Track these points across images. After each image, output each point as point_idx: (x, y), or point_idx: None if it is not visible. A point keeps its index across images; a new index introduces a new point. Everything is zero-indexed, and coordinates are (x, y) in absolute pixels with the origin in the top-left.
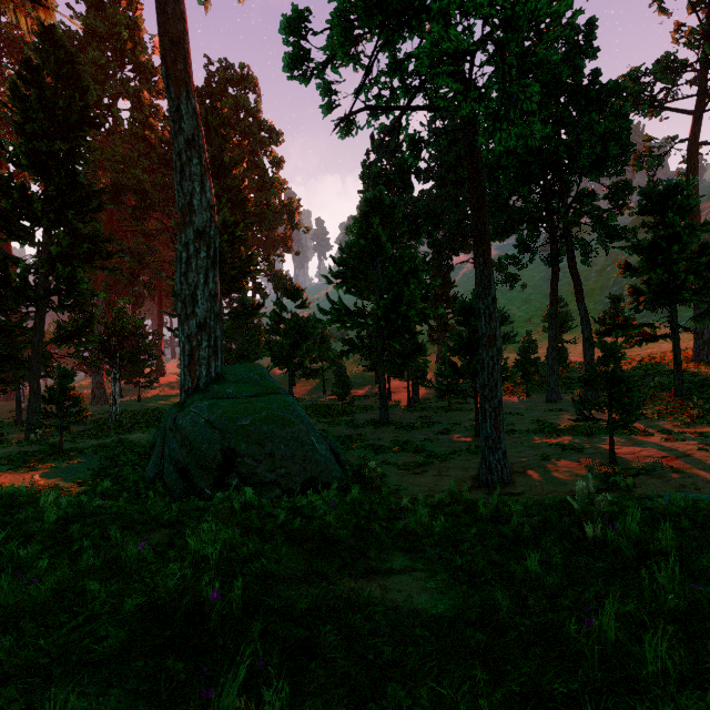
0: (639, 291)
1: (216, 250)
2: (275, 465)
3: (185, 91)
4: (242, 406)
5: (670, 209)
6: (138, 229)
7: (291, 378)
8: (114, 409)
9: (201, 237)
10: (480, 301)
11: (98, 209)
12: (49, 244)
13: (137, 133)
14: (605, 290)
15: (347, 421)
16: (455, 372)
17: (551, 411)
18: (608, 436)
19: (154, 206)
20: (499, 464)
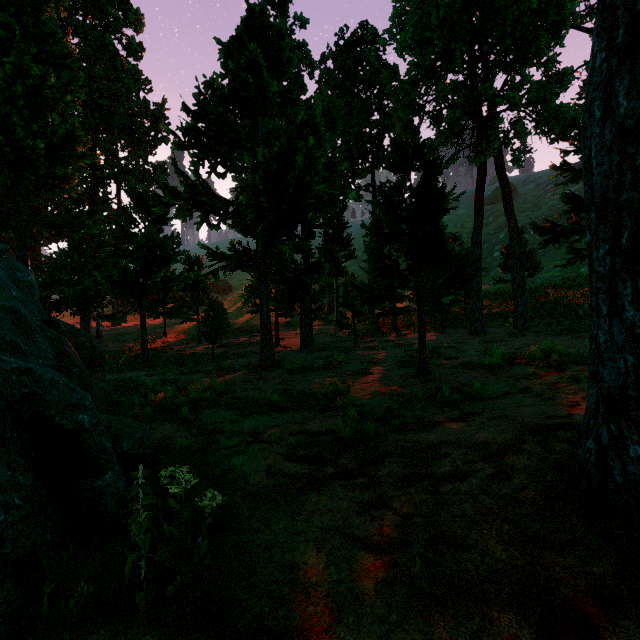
0: (579, 196)
1: None
2: None
3: None
4: None
5: None
6: None
7: (143, 317)
8: None
9: None
10: None
11: None
12: None
13: None
14: None
15: (214, 366)
16: (383, 269)
17: (490, 342)
18: None
19: None
20: None
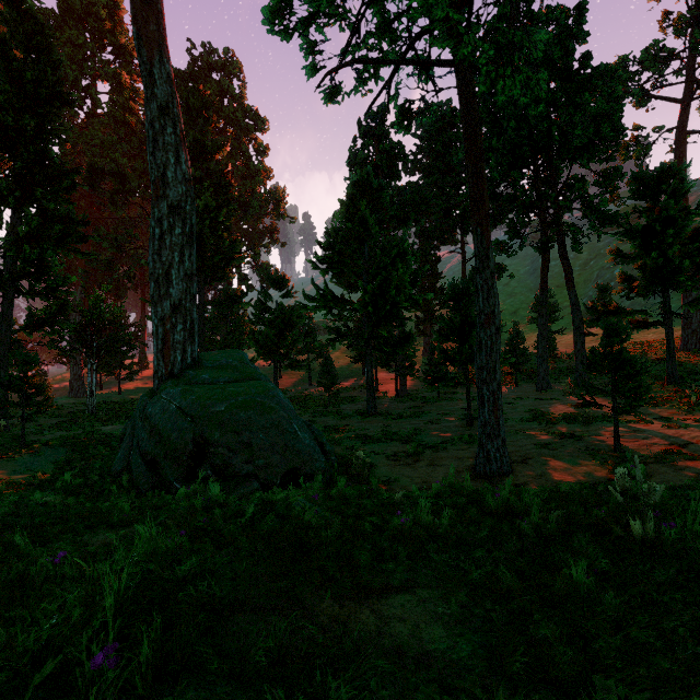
0: (631, 277)
1: (193, 226)
2: (253, 455)
3: (158, 54)
4: (217, 391)
5: (664, 192)
6: (117, 215)
7: (276, 369)
8: (91, 401)
9: (176, 212)
10: (478, 275)
11: (70, 188)
12: (18, 226)
13: (116, 116)
14: (588, 283)
15: (334, 411)
16: (446, 358)
17: (543, 400)
18: (606, 424)
19: (134, 192)
20: (498, 452)
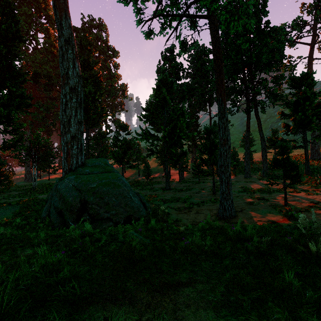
0: (288, 125)
1: (81, 98)
2: (109, 209)
3: (64, 14)
4: (92, 177)
5: (304, 85)
6: (47, 96)
7: (123, 168)
8: (34, 183)
9: (73, 91)
10: (220, 120)
11: (23, 81)
12: None
13: (47, 49)
14: (266, 129)
15: (150, 188)
16: (203, 162)
17: (248, 182)
18: (278, 193)
19: (55, 84)
20: (229, 207)
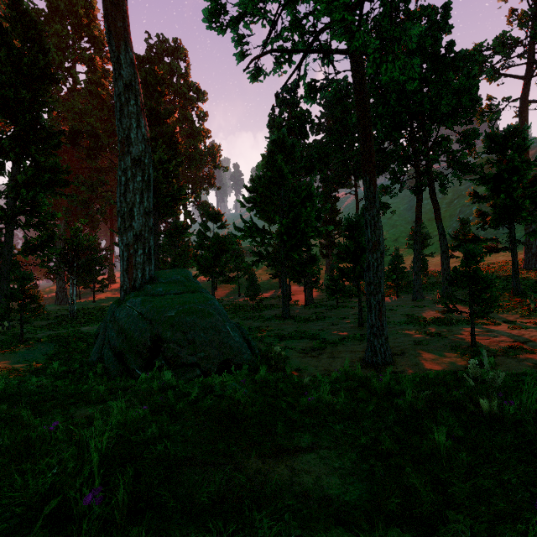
0: (485, 213)
1: (150, 175)
2: (196, 349)
3: (124, 44)
4: (169, 301)
5: (510, 148)
6: (92, 166)
7: (213, 283)
8: (72, 308)
9: (137, 165)
10: (367, 212)
11: (57, 146)
12: (17, 174)
13: (91, 91)
14: (453, 217)
15: (257, 316)
16: (343, 275)
17: (417, 307)
18: (465, 326)
19: (105, 148)
20: (382, 347)
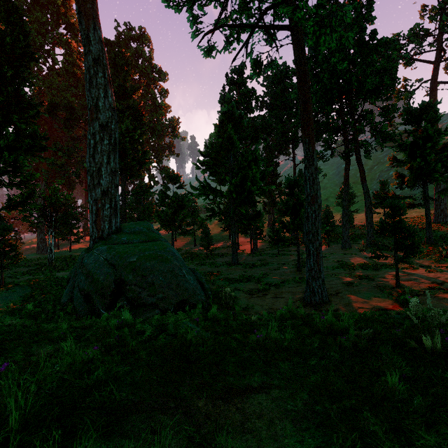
0: (402, 175)
1: (116, 139)
2: (155, 291)
3: (93, 24)
4: (131, 248)
5: (424, 120)
6: (68, 135)
7: (172, 235)
8: (51, 256)
9: (104, 129)
10: (306, 170)
11: (36, 115)
12: (0, 140)
13: (67, 70)
14: (373, 180)
15: (210, 262)
16: (283, 227)
17: (346, 254)
18: (388, 270)
19: (79, 119)
20: (320, 288)
